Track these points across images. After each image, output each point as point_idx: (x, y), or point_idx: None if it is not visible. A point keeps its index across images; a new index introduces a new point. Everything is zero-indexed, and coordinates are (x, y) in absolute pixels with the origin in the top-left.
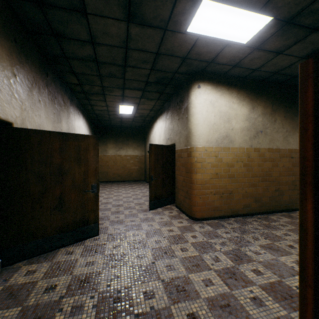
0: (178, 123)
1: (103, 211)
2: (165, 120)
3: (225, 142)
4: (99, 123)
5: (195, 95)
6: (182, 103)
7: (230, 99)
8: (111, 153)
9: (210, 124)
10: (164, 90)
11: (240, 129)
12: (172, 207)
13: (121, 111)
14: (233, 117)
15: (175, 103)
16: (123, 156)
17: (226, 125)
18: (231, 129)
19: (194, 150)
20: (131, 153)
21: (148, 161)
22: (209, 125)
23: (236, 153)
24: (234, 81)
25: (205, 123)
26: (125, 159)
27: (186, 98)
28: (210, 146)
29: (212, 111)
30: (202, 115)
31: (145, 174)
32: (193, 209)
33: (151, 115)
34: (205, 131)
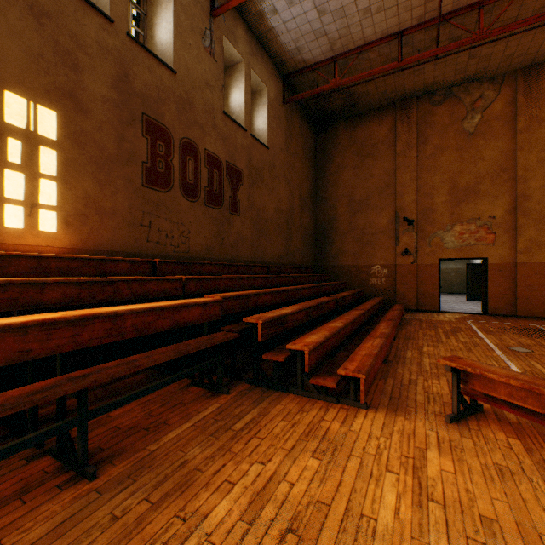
0: None
1: None
2: None
3: None
4: None
5: None
6: None
7: None
8: None
9: None
10: None
11: None
12: None
13: None
14: None
15: None
16: (443, 269)
17: None
18: None
19: None
20: (452, 266)
21: None
22: None
23: None
24: None
25: None
26: (445, 272)
27: None
28: None
29: None
30: None
31: None
32: None
33: None
34: None
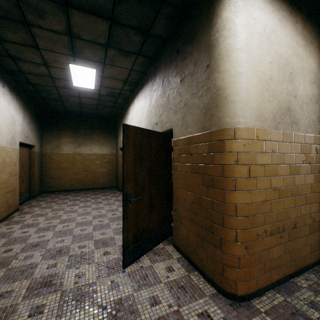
0: (179, 89)
1: (11, 279)
2: (149, 95)
3: (286, 122)
4: (46, 106)
5: (233, 6)
6: (191, 43)
7: (293, 35)
8: (67, 150)
9: (263, 79)
10: (153, 26)
11: (307, 98)
12: (168, 249)
13: (75, 81)
14: (298, 72)
15: (171, 54)
16: (86, 155)
17: (287, 86)
18: (295, 96)
19: (232, 136)
20: (97, 151)
21: (120, 161)
22: (262, 80)
23: (301, 145)
24: (298, 0)
25: (255, 74)
26: (88, 159)
27: (206, 24)
28: (264, 128)
29: (267, 51)
30: (250, 54)
31: (116, 178)
32: (229, 273)
33: (125, 94)
34: (255, 93)
